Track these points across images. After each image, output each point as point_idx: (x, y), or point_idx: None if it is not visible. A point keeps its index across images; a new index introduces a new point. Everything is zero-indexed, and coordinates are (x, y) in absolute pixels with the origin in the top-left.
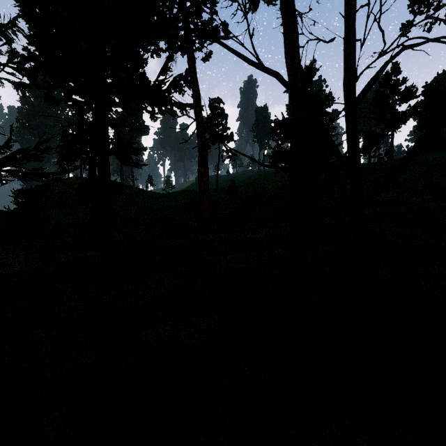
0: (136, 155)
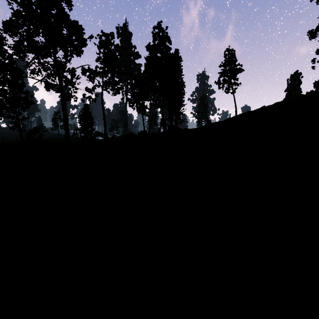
0: None
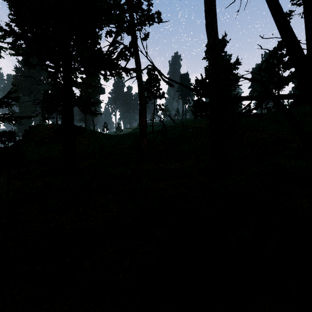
0: (93, 106)
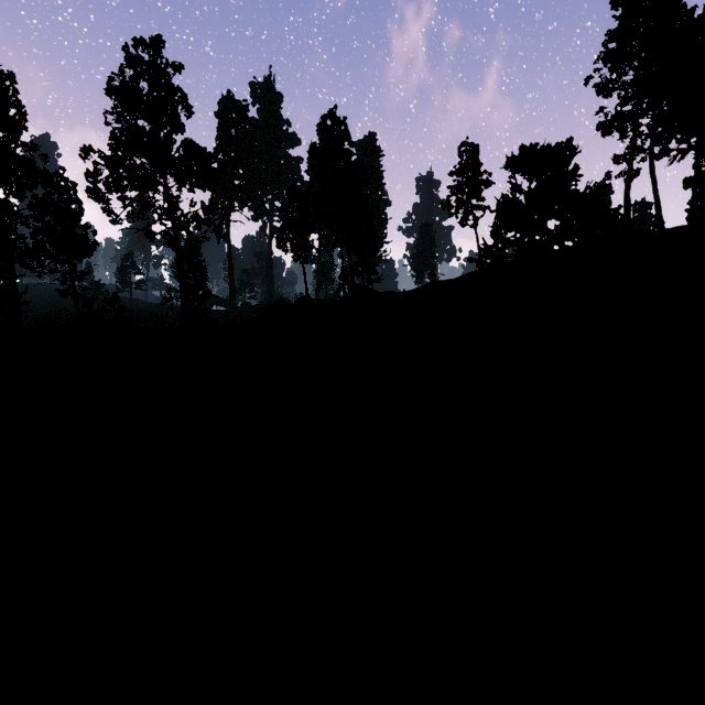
0: None
